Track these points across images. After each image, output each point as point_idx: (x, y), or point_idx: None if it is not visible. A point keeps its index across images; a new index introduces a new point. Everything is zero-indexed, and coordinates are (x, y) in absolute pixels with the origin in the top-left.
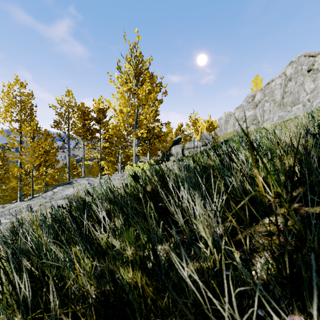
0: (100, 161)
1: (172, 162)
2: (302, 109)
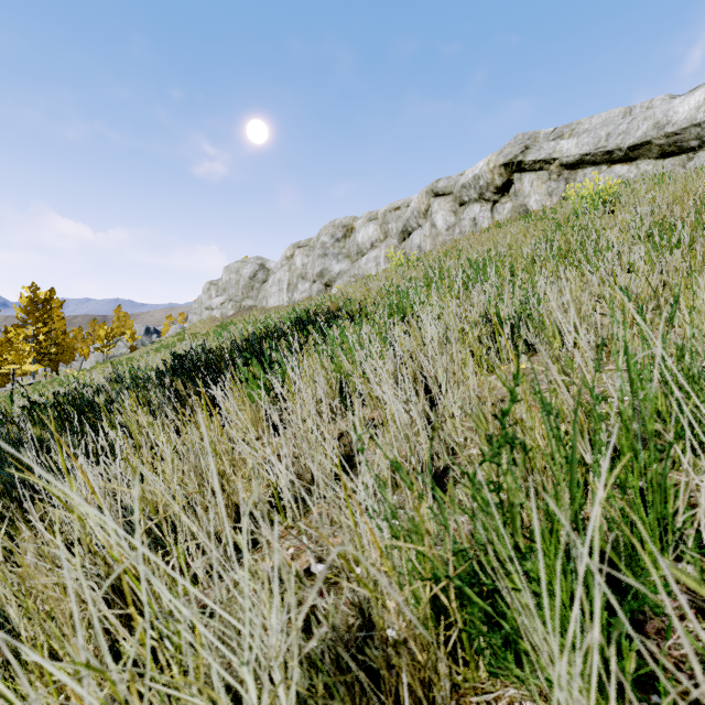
0: None
1: None
2: None
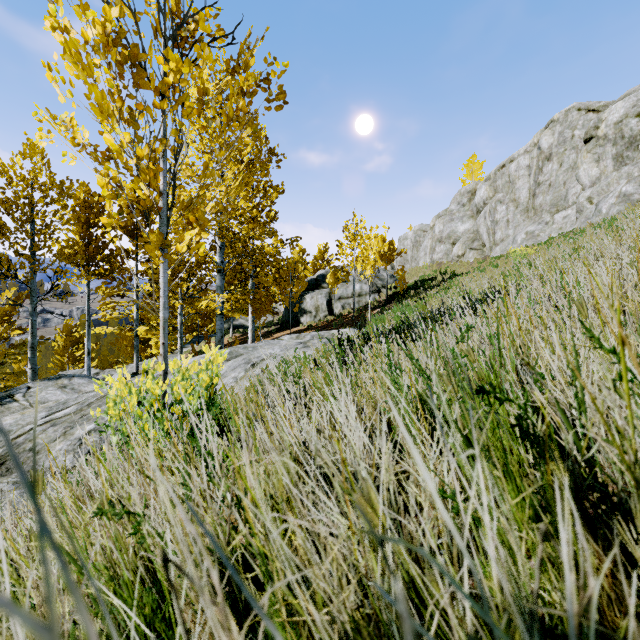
0: (136, 326)
1: (305, 328)
2: (575, 218)
